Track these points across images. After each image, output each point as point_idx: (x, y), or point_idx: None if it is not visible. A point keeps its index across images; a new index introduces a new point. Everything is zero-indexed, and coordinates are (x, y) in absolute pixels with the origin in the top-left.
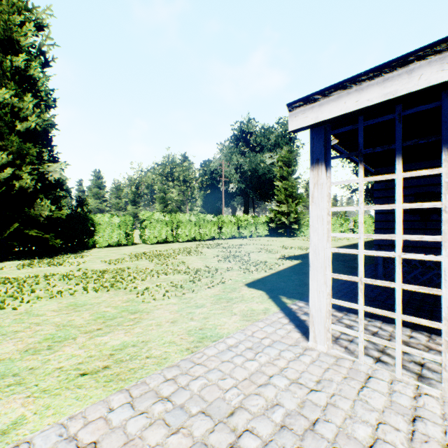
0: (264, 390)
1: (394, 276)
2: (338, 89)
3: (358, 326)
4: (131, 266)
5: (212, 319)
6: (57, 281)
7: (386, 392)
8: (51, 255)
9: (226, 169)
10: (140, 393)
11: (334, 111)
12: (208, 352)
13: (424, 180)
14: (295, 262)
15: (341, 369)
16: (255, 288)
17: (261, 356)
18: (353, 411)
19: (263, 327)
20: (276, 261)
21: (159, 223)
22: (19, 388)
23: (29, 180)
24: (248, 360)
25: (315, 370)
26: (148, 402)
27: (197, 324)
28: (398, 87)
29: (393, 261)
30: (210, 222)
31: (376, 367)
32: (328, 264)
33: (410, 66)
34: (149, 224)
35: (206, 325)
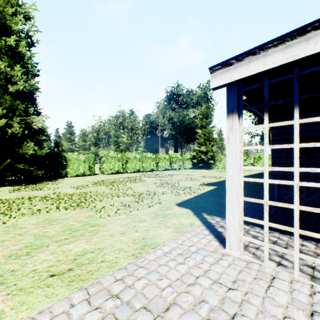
0: (193, 289)
1: (286, 198)
2: (249, 55)
3: (261, 236)
4: (92, 190)
5: (151, 231)
6: (37, 201)
7: (288, 290)
8: (34, 182)
9: (161, 121)
10: (95, 291)
11: (246, 72)
12: (148, 257)
13: (308, 127)
14: (212, 188)
15: (251, 271)
16: (183, 207)
17: (189, 260)
18: (263, 306)
19: (190, 237)
20: (198, 187)
21: (113, 159)
22: (2, 287)
23: (18, 128)
24: (179, 264)
25: (231, 272)
26: (102, 299)
27: (140, 235)
28: (298, 52)
29: (285, 187)
30: (150, 159)
31: (278, 269)
32: (240, 190)
33: (307, 35)
34: (106, 160)
35: (147, 236)
